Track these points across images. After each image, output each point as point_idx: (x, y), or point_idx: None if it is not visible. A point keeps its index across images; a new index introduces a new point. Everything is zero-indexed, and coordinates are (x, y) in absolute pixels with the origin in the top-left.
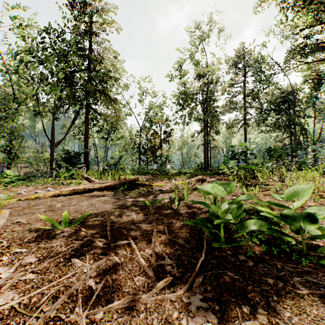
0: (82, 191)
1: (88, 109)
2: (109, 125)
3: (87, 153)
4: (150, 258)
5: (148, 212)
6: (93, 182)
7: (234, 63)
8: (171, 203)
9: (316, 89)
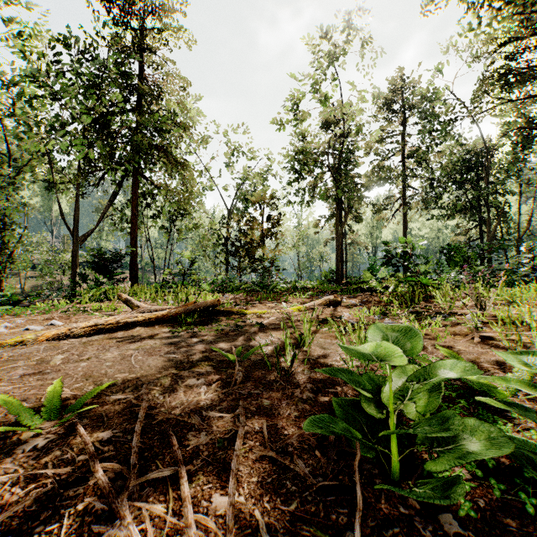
0: (114, 326)
1: (137, 178)
2: (173, 205)
3: (136, 254)
4: (220, 536)
5: (232, 376)
6: (137, 307)
7: (387, 102)
8: (279, 354)
9: (523, 147)
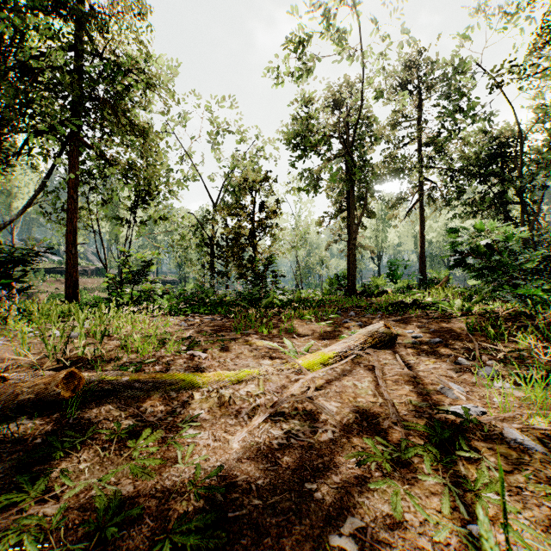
0: None
1: (78, 147)
2: (131, 187)
3: (75, 254)
4: None
5: None
6: None
7: (402, 79)
8: None
9: None
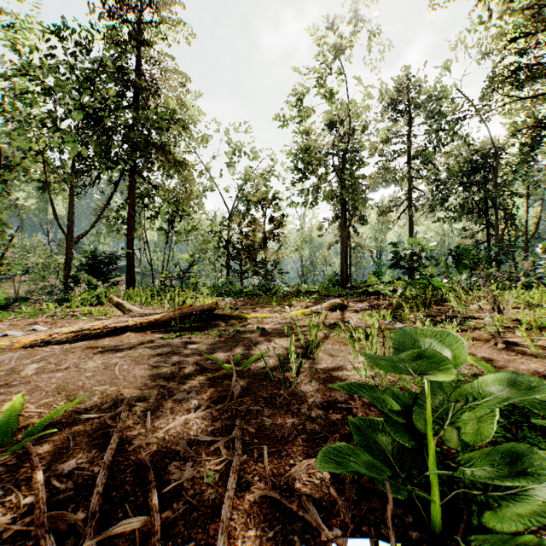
0: (101, 331)
1: (134, 177)
2: (172, 206)
3: (132, 257)
4: None
5: (228, 389)
6: (129, 311)
7: (392, 101)
8: (283, 362)
9: (531, 147)
